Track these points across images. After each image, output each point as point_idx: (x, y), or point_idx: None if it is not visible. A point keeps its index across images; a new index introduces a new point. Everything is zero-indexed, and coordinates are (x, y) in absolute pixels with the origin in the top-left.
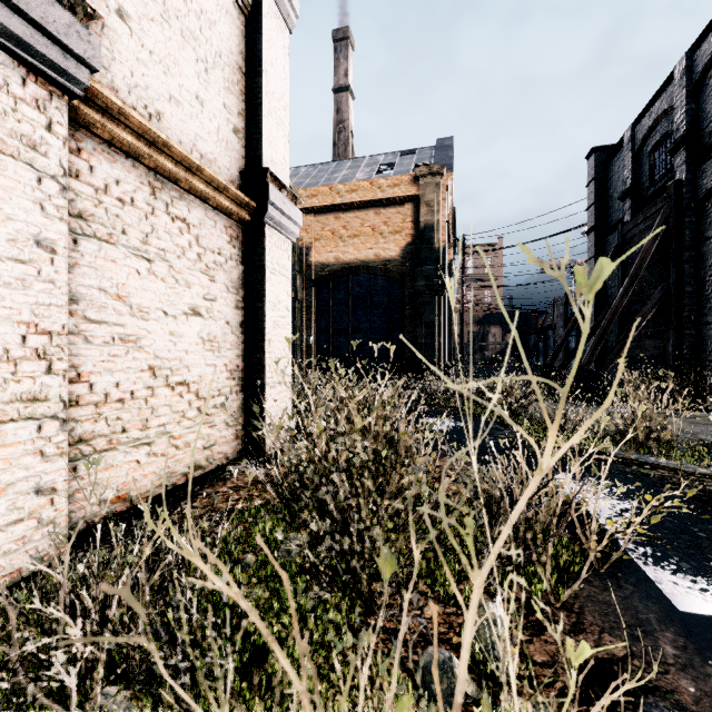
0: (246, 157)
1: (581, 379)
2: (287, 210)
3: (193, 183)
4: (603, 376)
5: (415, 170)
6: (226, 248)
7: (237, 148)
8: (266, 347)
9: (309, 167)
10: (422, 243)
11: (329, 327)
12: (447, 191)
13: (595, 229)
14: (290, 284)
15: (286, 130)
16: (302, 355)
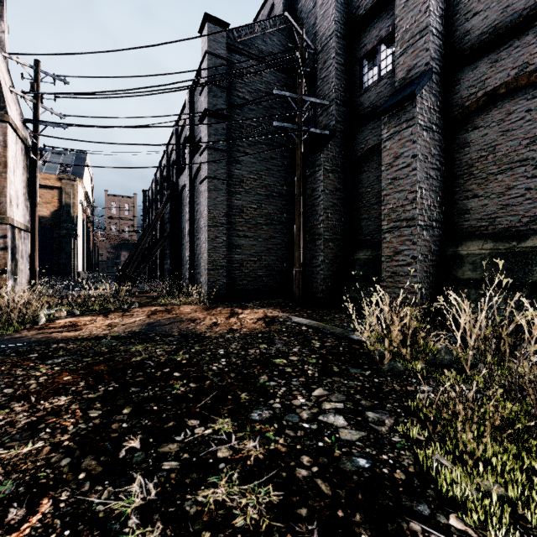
0: None
1: None
2: None
3: None
4: None
5: (60, 175)
6: None
7: None
8: None
9: None
10: (64, 212)
11: None
12: (81, 187)
13: (144, 220)
14: None
15: None
16: None
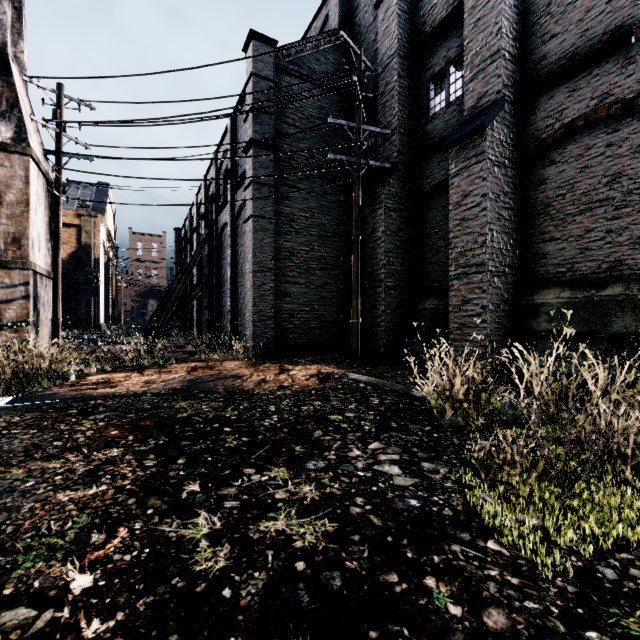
0: None
1: None
2: None
3: None
4: None
5: (78, 211)
6: None
7: None
8: None
9: None
10: (83, 254)
11: None
12: (102, 224)
13: (176, 264)
14: None
15: None
16: None
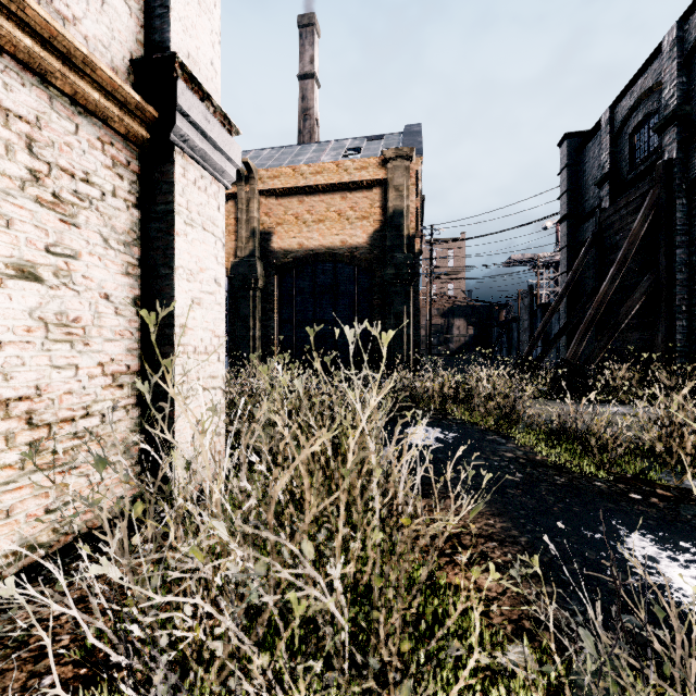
0: (145, 43)
1: (566, 374)
2: (213, 134)
3: (0, 23)
4: (590, 371)
5: (383, 153)
6: (102, 176)
7: (126, 22)
8: (175, 337)
9: (272, 149)
10: (390, 229)
11: (293, 318)
12: (416, 177)
13: (568, 218)
14: (222, 247)
15: (215, 25)
16: (263, 347)
